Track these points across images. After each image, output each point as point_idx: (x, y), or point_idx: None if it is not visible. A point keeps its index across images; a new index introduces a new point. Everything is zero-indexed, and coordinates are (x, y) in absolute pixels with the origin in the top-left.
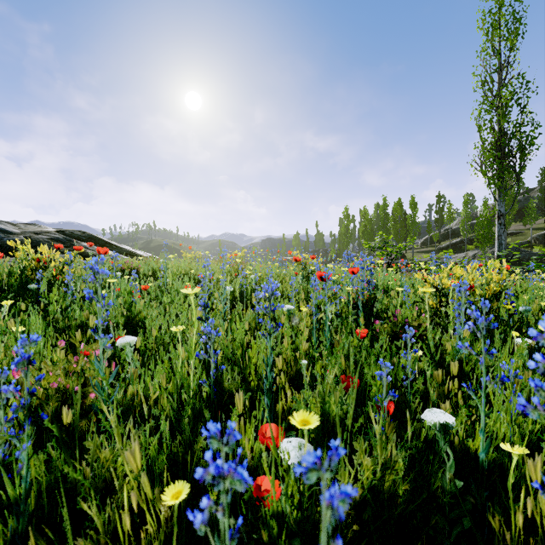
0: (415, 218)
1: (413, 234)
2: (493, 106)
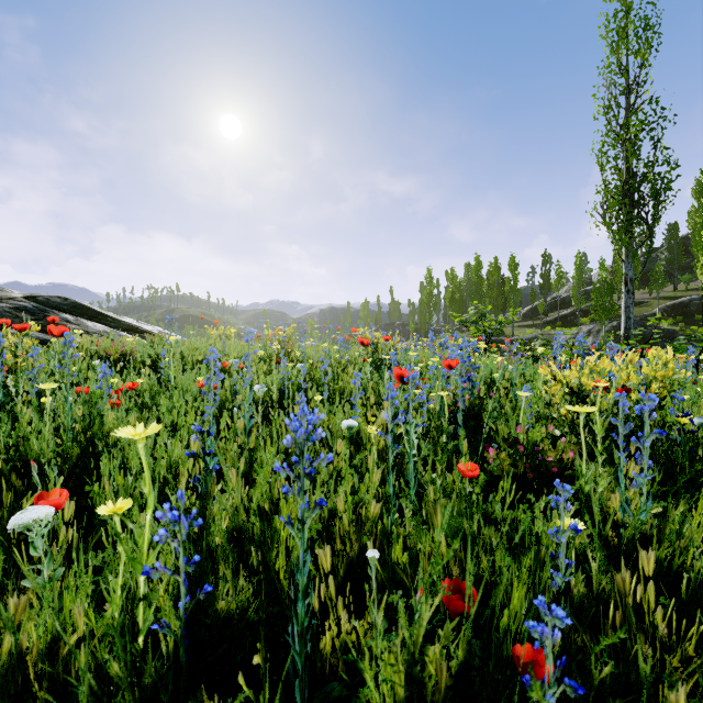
0: (515, 283)
1: (513, 304)
2: (619, 138)
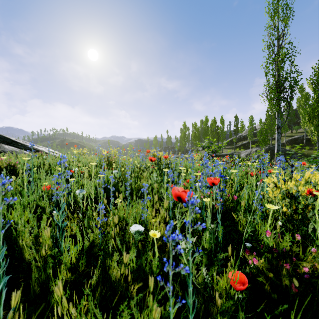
0: (223, 129)
1: (222, 138)
2: (275, 60)
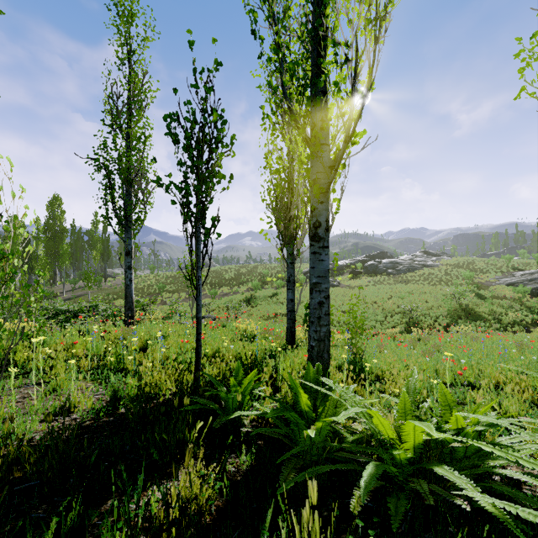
0: None
1: None
2: None
